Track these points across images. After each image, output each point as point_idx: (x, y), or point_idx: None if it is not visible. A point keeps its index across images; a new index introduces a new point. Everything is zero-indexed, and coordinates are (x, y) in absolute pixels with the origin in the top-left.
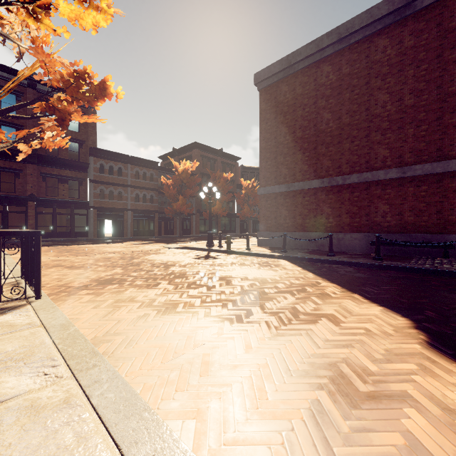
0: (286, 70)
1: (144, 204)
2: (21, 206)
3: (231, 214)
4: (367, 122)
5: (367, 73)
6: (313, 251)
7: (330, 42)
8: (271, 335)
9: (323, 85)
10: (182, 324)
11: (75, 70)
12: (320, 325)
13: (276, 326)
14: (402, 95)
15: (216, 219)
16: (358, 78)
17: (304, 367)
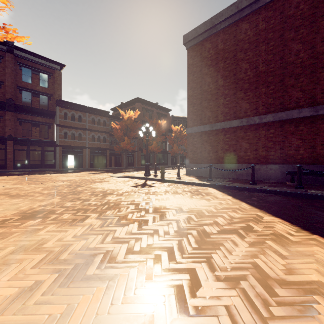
0: (209, 31)
1: (98, 143)
2: (1, 144)
3: (164, 151)
4: (281, 69)
5: (281, 26)
6: (235, 180)
7: (249, 3)
8: None
9: (242, 40)
10: (81, 319)
11: None
12: None
13: None
14: (315, 43)
15: (153, 154)
16: (273, 31)
17: None
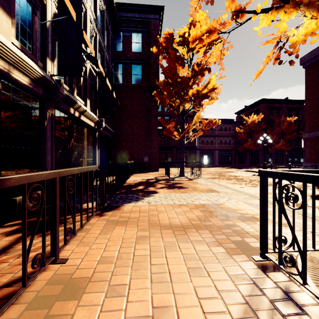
0: None
1: (225, 146)
2: (171, 150)
3: (297, 149)
4: None
5: None
6: None
7: None
8: None
9: None
10: (237, 185)
11: (209, 121)
12: None
13: None
14: None
15: (280, 153)
16: None
17: None
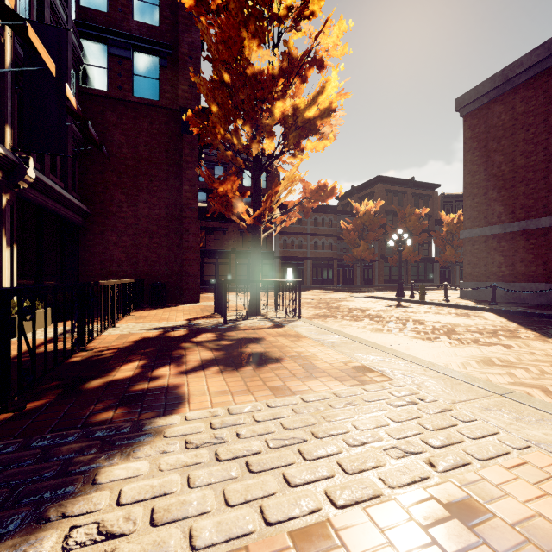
0: (500, 87)
1: (322, 252)
2: (226, 258)
3: (426, 259)
4: None
5: None
6: (539, 306)
7: None
8: (450, 346)
9: None
10: (389, 337)
11: (319, 186)
12: (492, 347)
13: (456, 344)
14: None
15: (405, 265)
16: None
17: (467, 356)
